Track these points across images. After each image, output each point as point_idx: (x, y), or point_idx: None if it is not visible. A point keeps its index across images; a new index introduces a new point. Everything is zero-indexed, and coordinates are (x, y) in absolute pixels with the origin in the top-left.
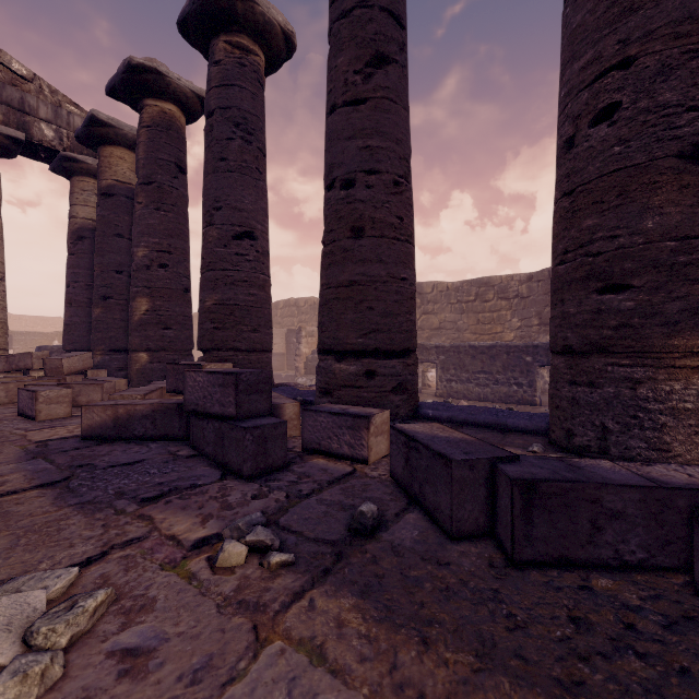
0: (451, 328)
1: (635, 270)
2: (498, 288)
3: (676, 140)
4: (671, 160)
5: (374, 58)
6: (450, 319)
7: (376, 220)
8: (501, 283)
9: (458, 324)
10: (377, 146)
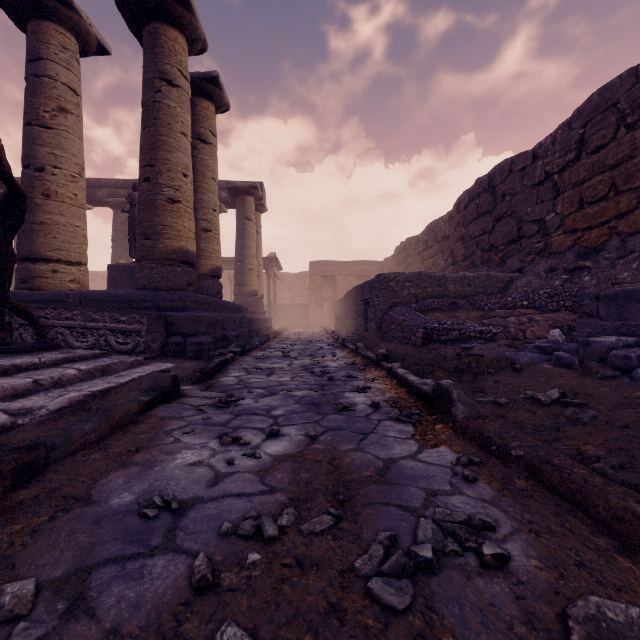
0: None
1: None
2: (103, 278)
3: None
4: None
5: None
6: None
7: None
8: (104, 275)
9: None
10: None
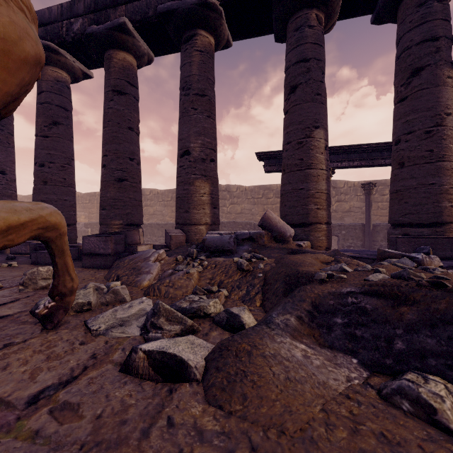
0: (159, 214)
1: (106, 205)
2: None
3: (114, 177)
4: (112, 181)
5: (53, 122)
6: (159, 209)
7: (53, 179)
8: None
9: (163, 212)
10: (53, 154)
